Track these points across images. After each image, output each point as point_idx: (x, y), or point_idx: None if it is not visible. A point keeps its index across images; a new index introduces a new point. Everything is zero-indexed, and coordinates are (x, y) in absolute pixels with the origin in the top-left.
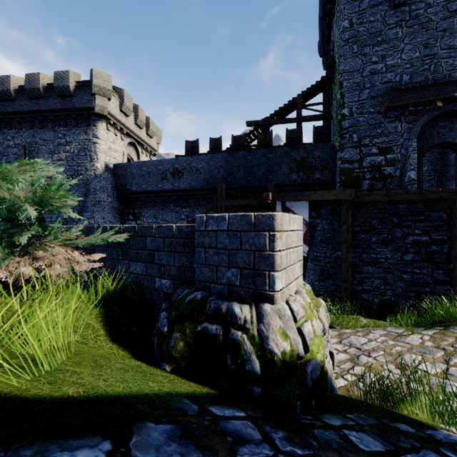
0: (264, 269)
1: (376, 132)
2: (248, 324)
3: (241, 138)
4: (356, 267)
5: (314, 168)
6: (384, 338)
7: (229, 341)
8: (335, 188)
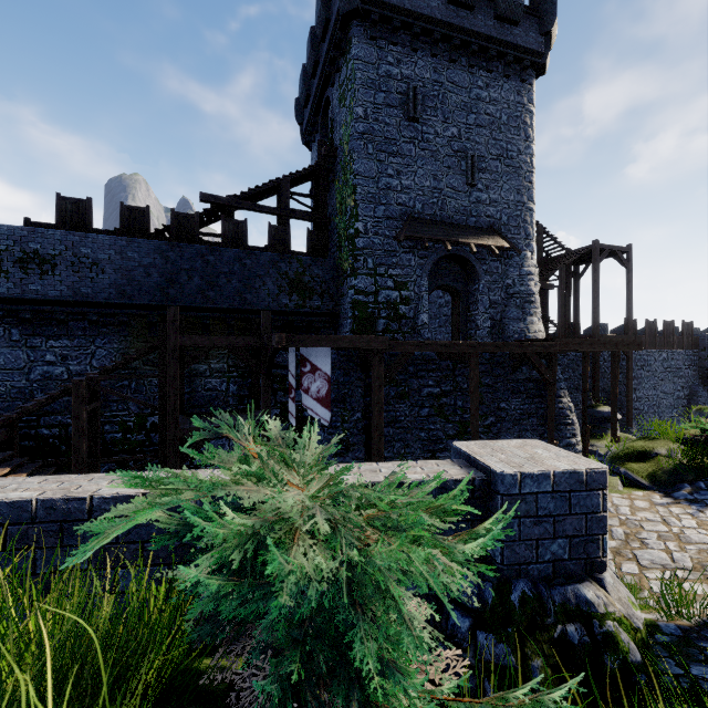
0: (597, 533)
1: (392, 261)
2: (610, 607)
3: (191, 220)
4: None
5: (313, 292)
6: None
7: (601, 638)
8: (338, 322)
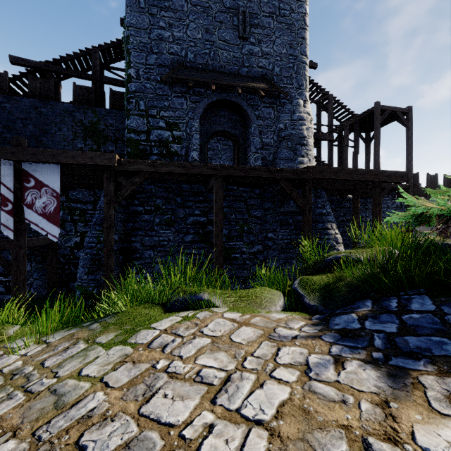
0: None
1: (164, 104)
2: None
3: (0, 78)
4: (137, 252)
5: (107, 138)
6: None
7: None
8: None
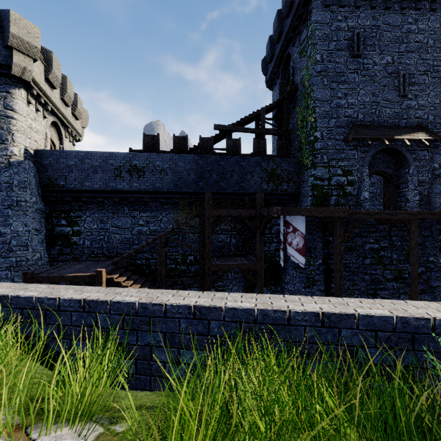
0: None
1: (341, 156)
2: None
3: (209, 141)
4: (332, 272)
5: (282, 180)
6: None
7: None
8: (298, 199)
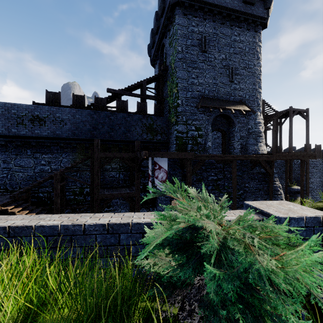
0: None
1: (194, 118)
2: None
3: (103, 100)
4: None
5: (157, 132)
6: None
7: None
8: (168, 146)
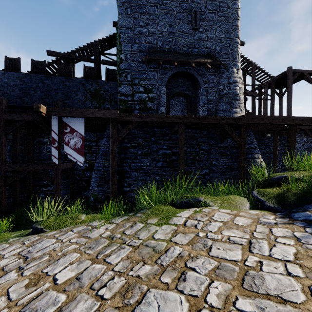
0: None
1: (142, 76)
2: None
3: (42, 64)
4: (127, 173)
5: (105, 99)
6: (75, 235)
7: None
8: None
